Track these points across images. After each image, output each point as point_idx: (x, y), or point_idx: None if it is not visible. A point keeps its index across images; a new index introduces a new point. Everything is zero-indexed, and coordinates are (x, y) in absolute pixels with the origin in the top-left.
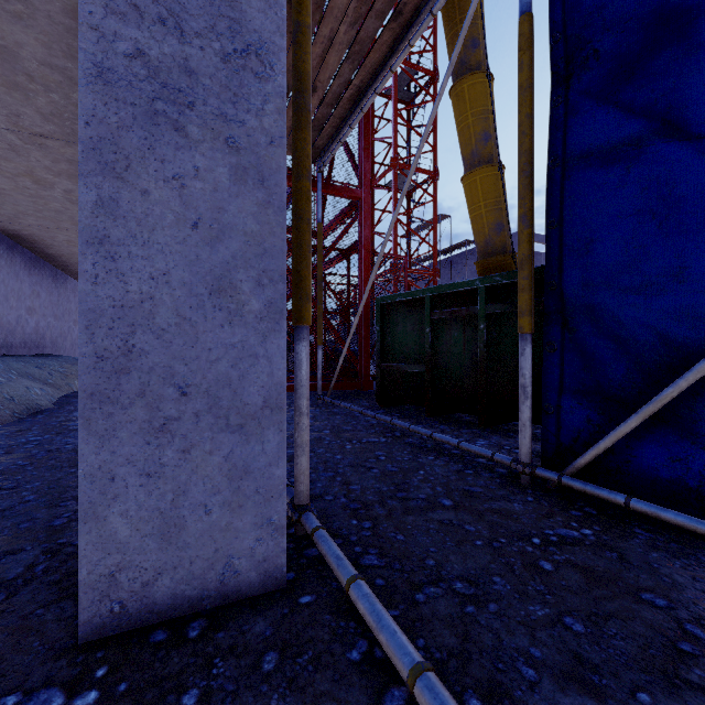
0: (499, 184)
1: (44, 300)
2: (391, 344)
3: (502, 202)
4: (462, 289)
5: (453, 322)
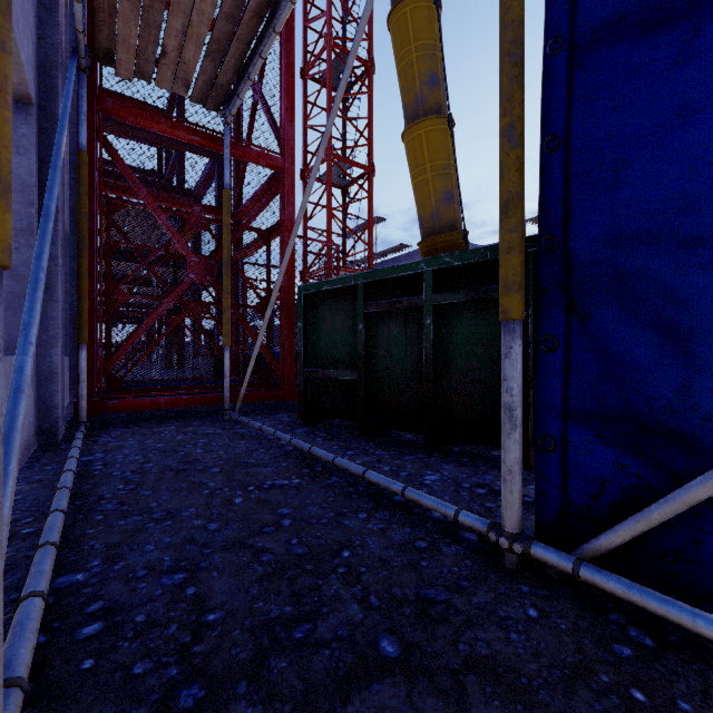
0: (448, 142)
1: None
2: (316, 344)
3: (452, 166)
4: (403, 273)
5: (392, 316)
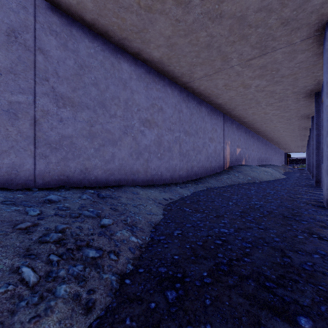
0: None
1: (269, 151)
2: None
3: None
4: None
5: None
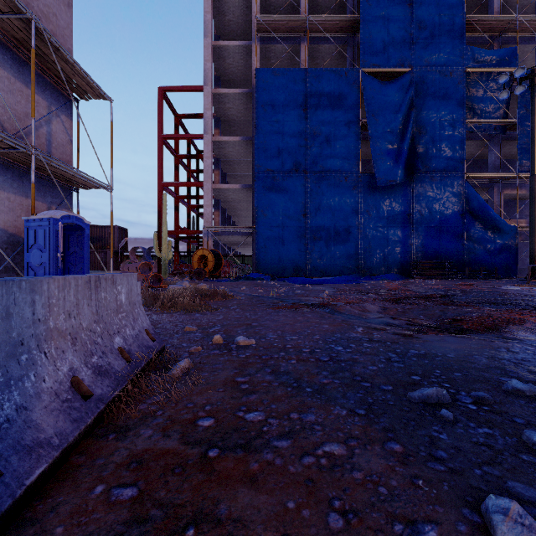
0: None
1: None
2: None
3: None
4: None
5: None
